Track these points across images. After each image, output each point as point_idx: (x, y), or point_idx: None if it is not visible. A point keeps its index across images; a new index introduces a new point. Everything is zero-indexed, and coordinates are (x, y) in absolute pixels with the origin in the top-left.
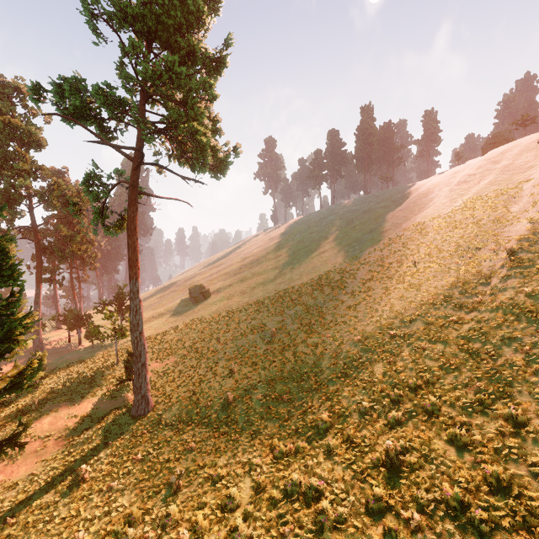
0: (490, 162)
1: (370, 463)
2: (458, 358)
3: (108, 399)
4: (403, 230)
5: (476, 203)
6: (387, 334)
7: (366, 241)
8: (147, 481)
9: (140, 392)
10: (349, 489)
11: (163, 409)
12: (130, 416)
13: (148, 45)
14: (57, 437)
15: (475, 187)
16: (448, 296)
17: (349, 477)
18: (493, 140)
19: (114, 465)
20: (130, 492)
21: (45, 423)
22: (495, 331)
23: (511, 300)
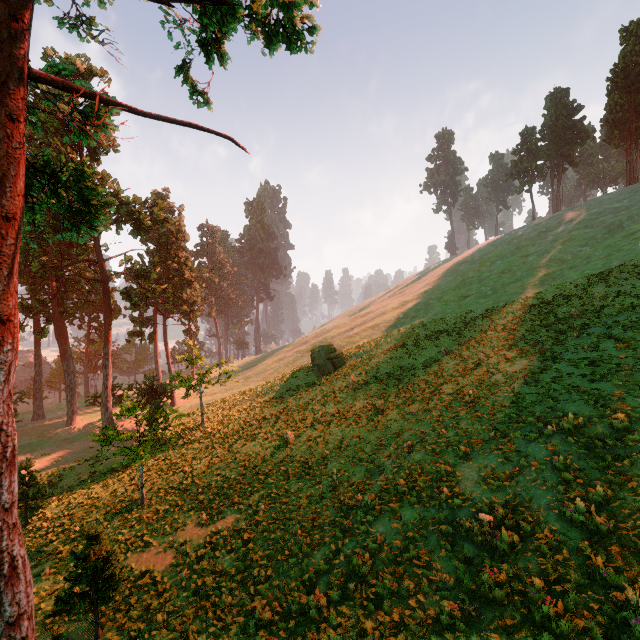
0: None
1: None
2: None
3: None
4: None
5: None
6: None
7: None
8: None
9: None
10: None
11: None
12: None
13: None
14: None
15: None
16: None
17: None
18: None
19: None
20: None
21: None
22: None
23: None
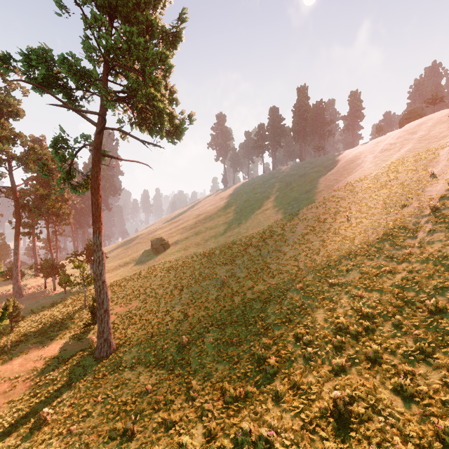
0: (408, 133)
1: (318, 412)
2: (394, 306)
3: (75, 341)
4: (335, 190)
5: (398, 167)
6: (326, 282)
7: (303, 200)
8: (105, 424)
9: (102, 336)
10: (299, 441)
11: (124, 351)
12: (94, 358)
13: (110, 20)
14: (25, 378)
15: (396, 154)
16: (379, 248)
17: (298, 427)
18: (409, 115)
19: (75, 407)
20: (87, 436)
21: (16, 364)
22: (427, 281)
23: (440, 252)
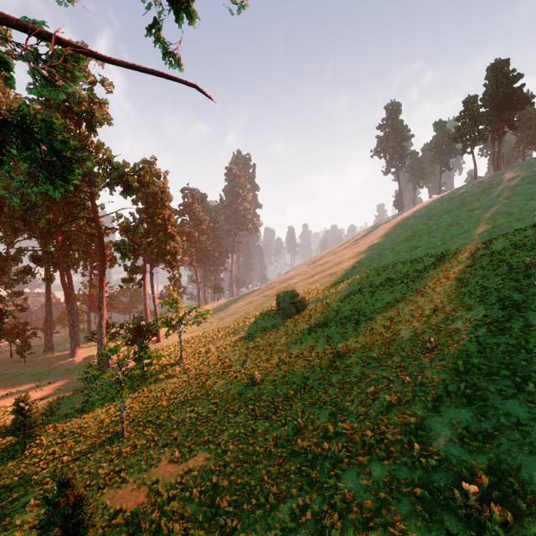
0: None
1: None
2: None
3: None
4: None
5: None
6: None
7: None
8: None
9: None
10: None
11: None
12: None
13: None
14: None
15: None
16: None
17: None
18: None
19: None
20: None
21: None
22: None
23: None
